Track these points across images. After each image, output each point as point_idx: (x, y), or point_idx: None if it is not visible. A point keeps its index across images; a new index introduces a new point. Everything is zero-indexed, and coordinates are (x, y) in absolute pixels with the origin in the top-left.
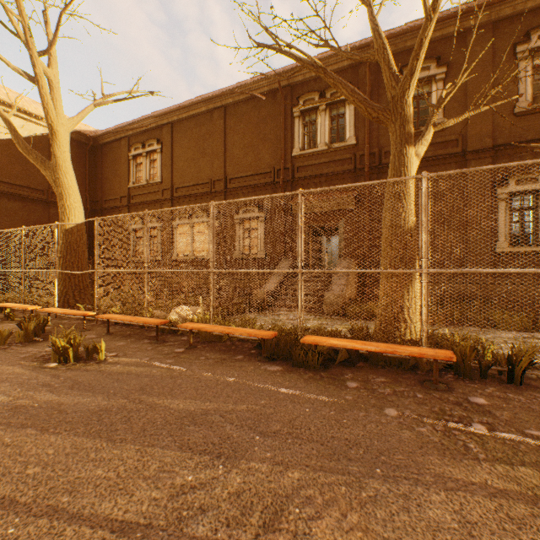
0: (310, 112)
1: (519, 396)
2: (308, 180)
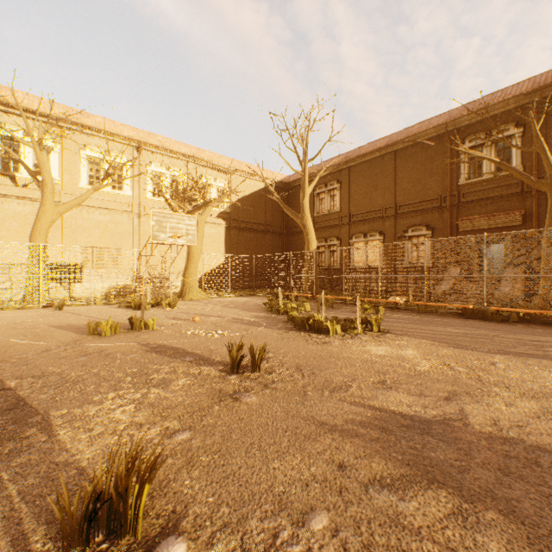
0: (474, 148)
1: None
2: (473, 204)
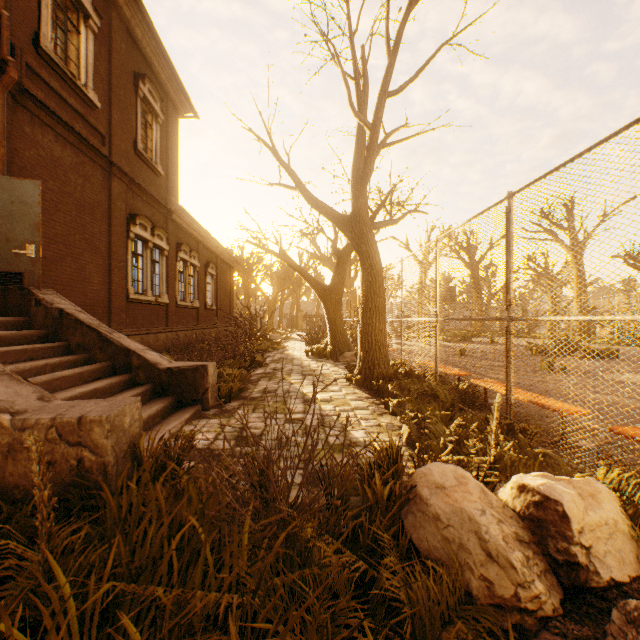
0: None
1: None
2: None
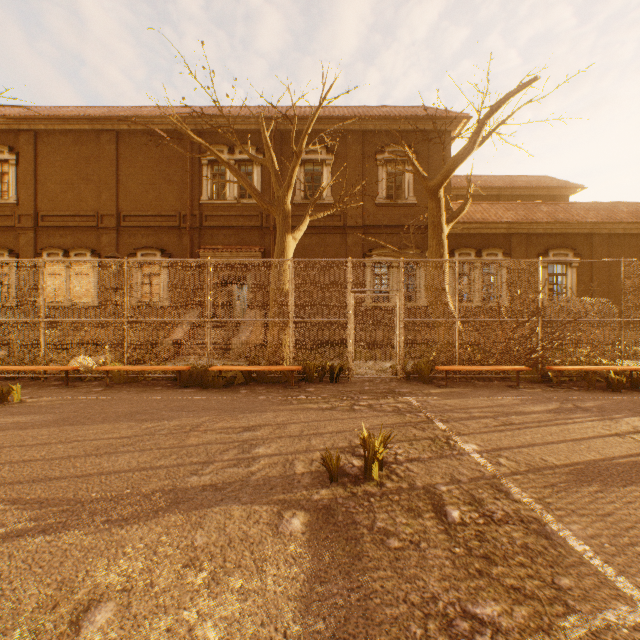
0: (219, 163)
1: (331, 386)
2: (217, 231)
